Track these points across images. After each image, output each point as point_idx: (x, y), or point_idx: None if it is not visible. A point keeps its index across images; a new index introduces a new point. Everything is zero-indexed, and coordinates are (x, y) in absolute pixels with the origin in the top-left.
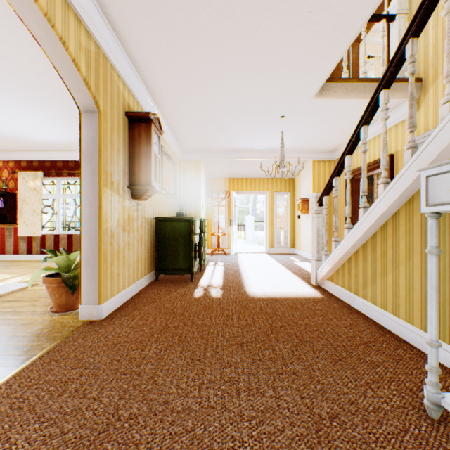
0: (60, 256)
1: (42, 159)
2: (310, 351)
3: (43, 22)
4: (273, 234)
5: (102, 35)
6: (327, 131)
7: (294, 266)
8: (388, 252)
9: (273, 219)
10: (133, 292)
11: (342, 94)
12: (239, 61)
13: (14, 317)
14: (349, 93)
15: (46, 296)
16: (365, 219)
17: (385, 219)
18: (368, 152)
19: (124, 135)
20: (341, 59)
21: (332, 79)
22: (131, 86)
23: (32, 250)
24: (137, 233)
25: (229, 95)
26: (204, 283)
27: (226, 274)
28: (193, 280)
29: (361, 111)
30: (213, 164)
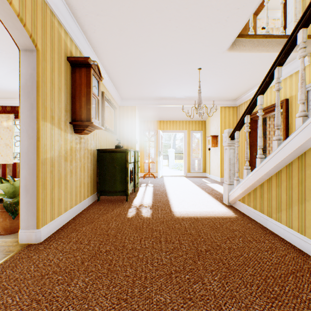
0: (3, 184)
1: (13, 105)
2: (241, 286)
3: None
4: (190, 162)
5: None
6: (233, 82)
7: (207, 187)
8: (307, 180)
9: (189, 151)
10: (75, 213)
11: (249, 48)
12: (166, 12)
13: None
14: (255, 47)
15: None
16: (280, 150)
17: (304, 149)
18: (265, 99)
19: (66, 77)
20: (243, 27)
21: (242, 35)
22: (73, 36)
23: (6, 175)
24: (80, 162)
25: (157, 48)
26: (136, 203)
27: (154, 194)
28: (127, 200)
29: (263, 64)
30: (145, 109)
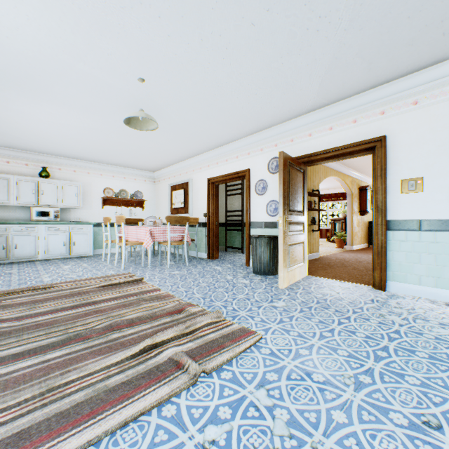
0: (339, 233)
1: None
2: None
3: (344, 183)
4: None
5: (353, 174)
6: None
7: None
8: None
9: None
10: (359, 247)
11: None
12: None
13: (328, 248)
14: None
15: (329, 246)
16: None
17: None
18: None
19: (357, 196)
20: None
21: None
22: (359, 178)
23: None
24: (360, 227)
25: None
26: None
27: None
28: None
29: None
30: None
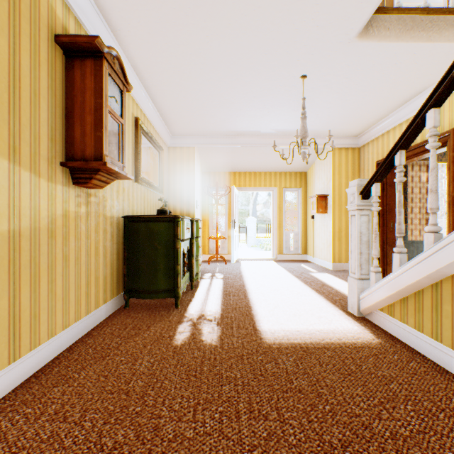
0: None
1: None
2: None
3: None
4: (282, 238)
5: None
6: (358, 104)
7: (313, 279)
8: None
9: (281, 219)
10: (75, 336)
11: (397, 33)
12: None
13: None
14: (408, 32)
15: None
16: None
17: None
18: None
19: (53, 74)
20: None
21: (384, 8)
22: None
23: None
24: (87, 240)
25: (230, 31)
26: (193, 312)
27: (225, 294)
28: (178, 306)
29: (415, 66)
30: (210, 153)
